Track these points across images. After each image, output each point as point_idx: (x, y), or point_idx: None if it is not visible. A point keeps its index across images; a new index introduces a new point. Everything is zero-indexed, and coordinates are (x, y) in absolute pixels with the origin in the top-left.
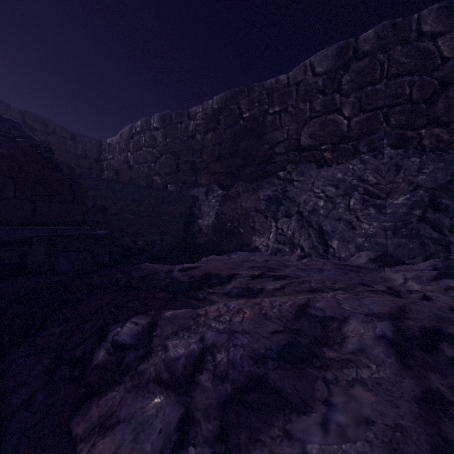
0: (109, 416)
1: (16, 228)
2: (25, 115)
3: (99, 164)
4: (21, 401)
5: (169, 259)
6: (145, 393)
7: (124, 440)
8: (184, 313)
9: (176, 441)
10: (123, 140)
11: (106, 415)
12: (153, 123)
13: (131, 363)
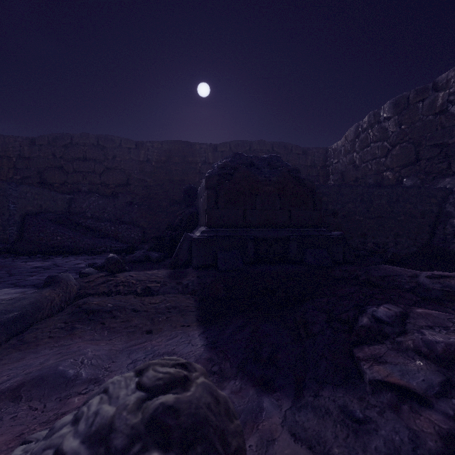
0: (378, 357)
1: (281, 229)
2: (273, 145)
3: (325, 170)
4: (317, 330)
5: (407, 265)
6: (404, 356)
7: (393, 373)
8: (439, 315)
9: (439, 391)
10: (348, 141)
11: (375, 355)
12: (383, 113)
13: (389, 334)
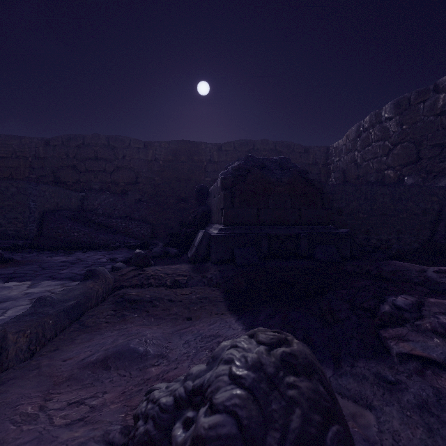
0: (401, 336)
1: (292, 227)
2: (276, 144)
3: (326, 168)
4: (344, 316)
5: (411, 261)
6: (423, 335)
7: (415, 348)
8: None
9: None
10: (350, 140)
11: (399, 335)
12: (384, 113)
13: (408, 318)
